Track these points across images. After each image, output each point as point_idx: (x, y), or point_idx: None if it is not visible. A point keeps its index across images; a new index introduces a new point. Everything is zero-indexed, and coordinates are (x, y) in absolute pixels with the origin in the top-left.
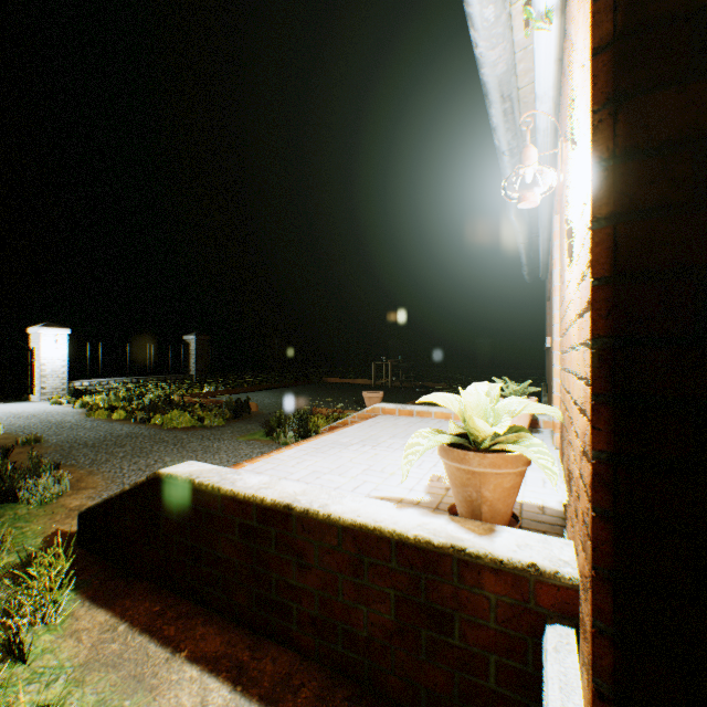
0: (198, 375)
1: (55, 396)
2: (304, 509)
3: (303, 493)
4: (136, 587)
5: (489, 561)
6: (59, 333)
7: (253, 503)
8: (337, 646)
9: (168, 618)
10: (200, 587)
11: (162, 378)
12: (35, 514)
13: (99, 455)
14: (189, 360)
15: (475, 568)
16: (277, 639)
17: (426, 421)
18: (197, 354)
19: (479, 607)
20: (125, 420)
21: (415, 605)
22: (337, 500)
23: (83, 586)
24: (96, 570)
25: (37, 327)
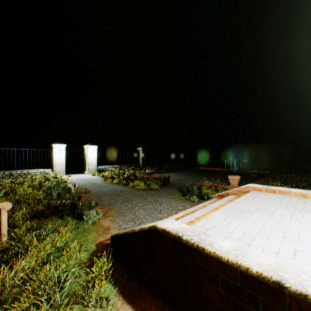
0: (142, 164)
1: (92, 172)
2: (300, 293)
3: (279, 268)
4: (143, 291)
5: None
6: (93, 147)
7: (236, 268)
8: None
9: None
10: (186, 308)
11: (129, 165)
12: (91, 229)
13: (111, 200)
14: (139, 158)
15: None
16: None
17: (289, 197)
18: (142, 155)
19: None
20: (118, 183)
21: None
22: None
23: (116, 282)
24: (121, 272)
25: (86, 145)
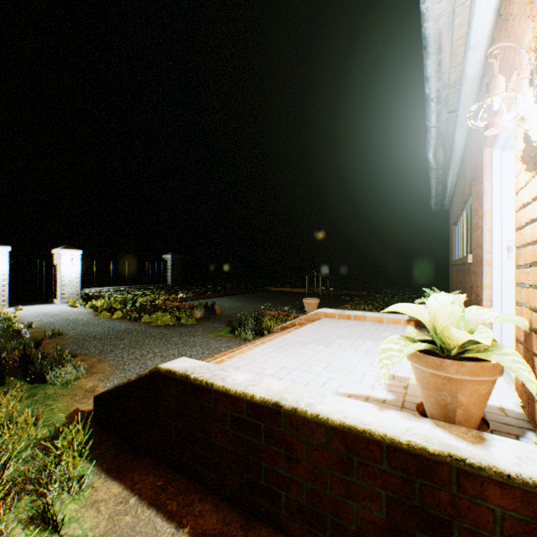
0: (173, 284)
1: (71, 299)
2: (292, 408)
3: (286, 391)
4: (141, 462)
5: (494, 474)
6: (74, 253)
7: (243, 398)
8: (325, 535)
9: (169, 493)
10: (195, 466)
11: (147, 287)
12: (60, 394)
13: (105, 346)
14: (167, 273)
15: (477, 479)
16: (266, 520)
17: (363, 324)
18: (172, 268)
19: (482, 518)
20: (122, 318)
21: (408, 508)
22: (319, 400)
23: (99, 459)
24: (108, 445)
25: (58, 249)
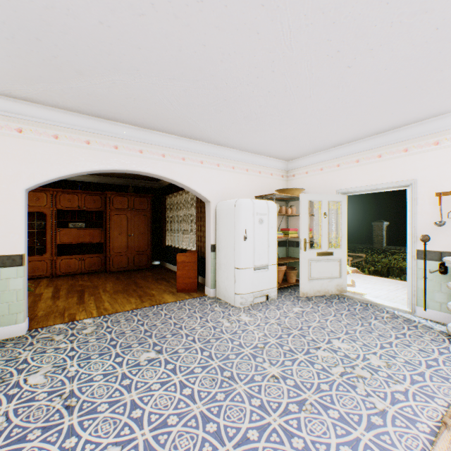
0: None
1: None
2: None
3: None
4: None
5: None
6: None
7: None
8: None
9: None
10: None
11: None
12: None
13: None
14: None
15: None
16: None
17: None
18: None
19: None
20: None
21: None
22: None
23: None
24: None
25: None
